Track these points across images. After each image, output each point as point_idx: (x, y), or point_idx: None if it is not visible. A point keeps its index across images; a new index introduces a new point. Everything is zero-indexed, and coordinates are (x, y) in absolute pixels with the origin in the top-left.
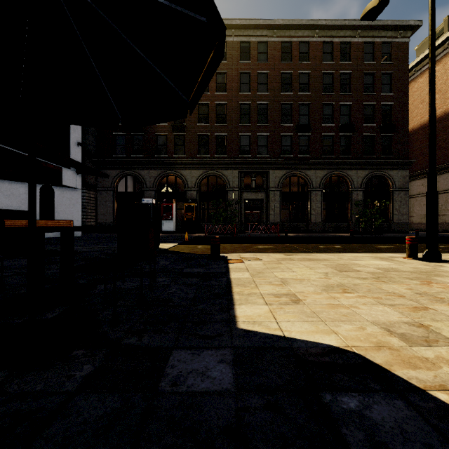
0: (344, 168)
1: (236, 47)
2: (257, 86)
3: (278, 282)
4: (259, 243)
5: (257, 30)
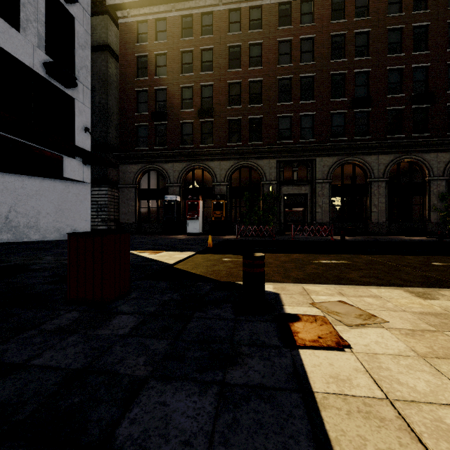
0: (419, 151)
1: (273, 11)
2: (300, 55)
3: None
4: (316, 253)
5: None
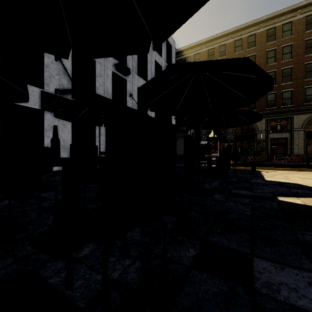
0: None
1: (263, 35)
2: (282, 56)
3: (283, 176)
4: (280, 167)
5: (282, 16)
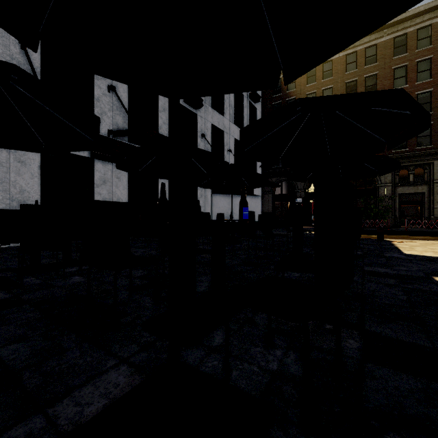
0: None
1: (388, 45)
2: (416, 76)
3: (427, 249)
4: (417, 236)
5: (416, 18)
